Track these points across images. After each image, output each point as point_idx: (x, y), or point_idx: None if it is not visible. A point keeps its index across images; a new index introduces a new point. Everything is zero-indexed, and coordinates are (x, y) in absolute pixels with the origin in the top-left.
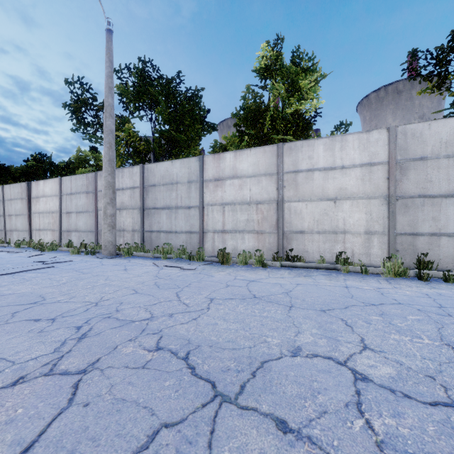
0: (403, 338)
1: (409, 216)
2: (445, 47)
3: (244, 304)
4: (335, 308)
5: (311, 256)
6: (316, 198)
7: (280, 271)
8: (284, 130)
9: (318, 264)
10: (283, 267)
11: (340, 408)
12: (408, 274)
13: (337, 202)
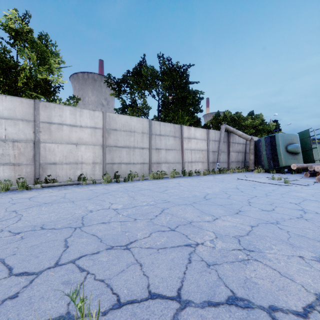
0: (121, 198)
1: (111, 155)
2: (121, 80)
3: (44, 207)
4: (93, 197)
5: (61, 178)
6: (65, 142)
7: (45, 190)
8: (36, 90)
9: (69, 182)
10: (43, 187)
11: (115, 215)
12: (112, 181)
13: (78, 146)
